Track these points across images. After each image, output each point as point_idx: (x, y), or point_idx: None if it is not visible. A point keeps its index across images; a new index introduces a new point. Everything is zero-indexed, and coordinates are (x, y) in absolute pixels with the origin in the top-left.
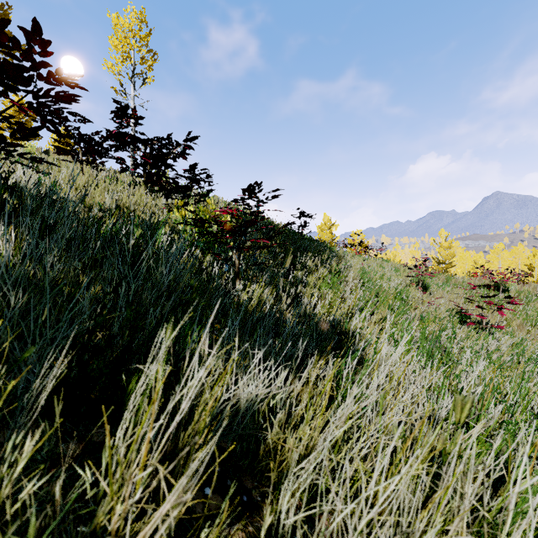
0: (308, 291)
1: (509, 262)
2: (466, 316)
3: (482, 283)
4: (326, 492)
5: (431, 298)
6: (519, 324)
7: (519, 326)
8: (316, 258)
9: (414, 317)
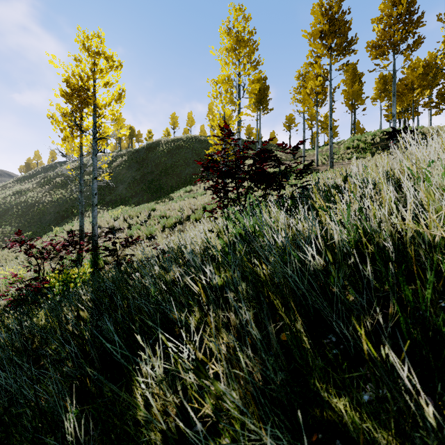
0: None
1: None
2: None
3: None
4: None
5: None
6: None
7: None
8: None
9: None
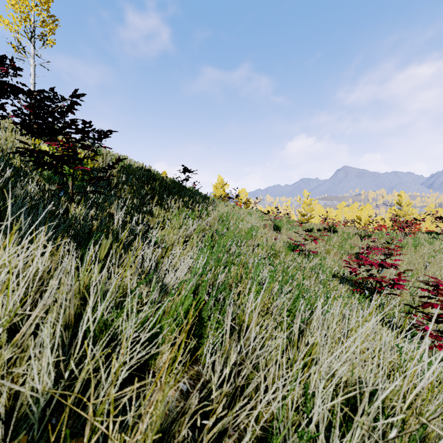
0: (153, 220)
1: (349, 215)
2: (299, 247)
3: (321, 227)
4: (34, 332)
5: (281, 236)
6: (336, 252)
7: (335, 254)
8: (180, 200)
9: (253, 245)
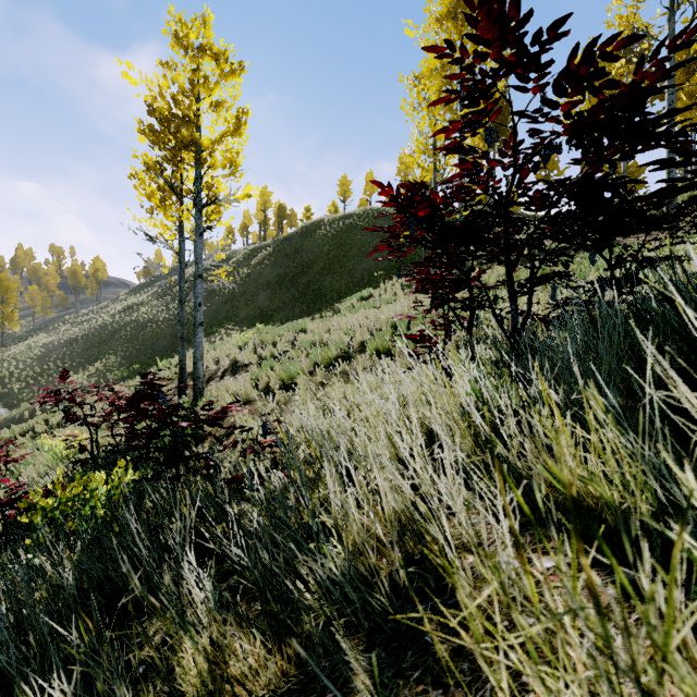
0: None
1: None
2: None
3: None
4: None
5: None
6: None
7: None
8: None
9: None
